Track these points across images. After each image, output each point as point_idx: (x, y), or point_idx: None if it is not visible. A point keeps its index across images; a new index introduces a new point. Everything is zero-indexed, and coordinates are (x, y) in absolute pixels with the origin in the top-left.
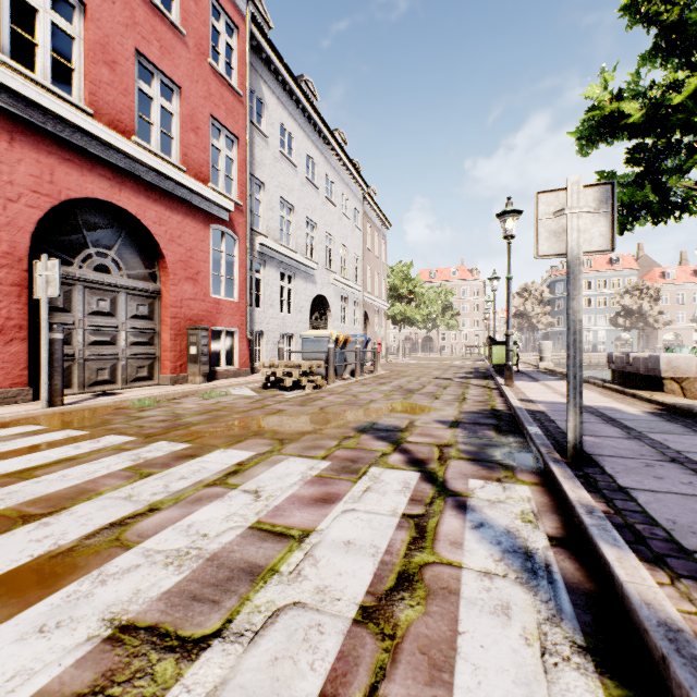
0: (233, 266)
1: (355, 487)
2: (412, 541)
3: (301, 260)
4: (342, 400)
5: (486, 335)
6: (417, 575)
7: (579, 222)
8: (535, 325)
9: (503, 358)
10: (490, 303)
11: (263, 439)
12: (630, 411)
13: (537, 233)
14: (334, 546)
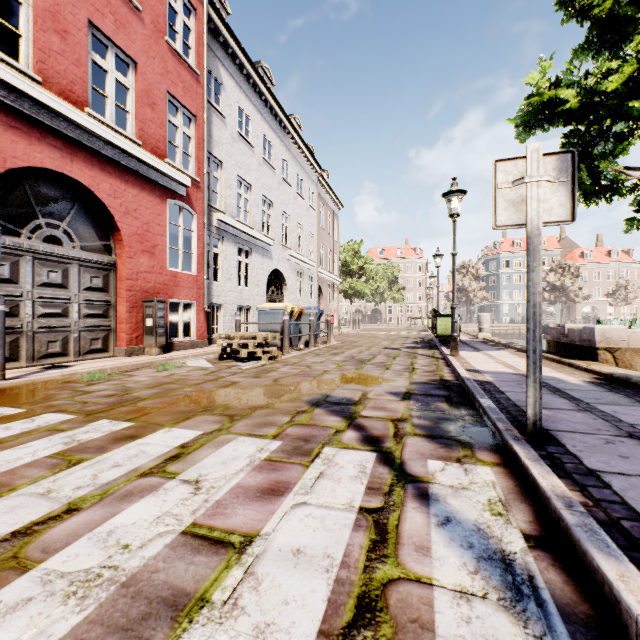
0: (191, 240)
1: (307, 473)
2: (372, 547)
3: (258, 236)
4: (296, 371)
5: (429, 308)
6: (381, 600)
7: (539, 191)
8: (472, 298)
9: (447, 329)
10: (433, 278)
11: (212, 415)
12: (571, 380)
13: (495, 203)
14: (281, 557)
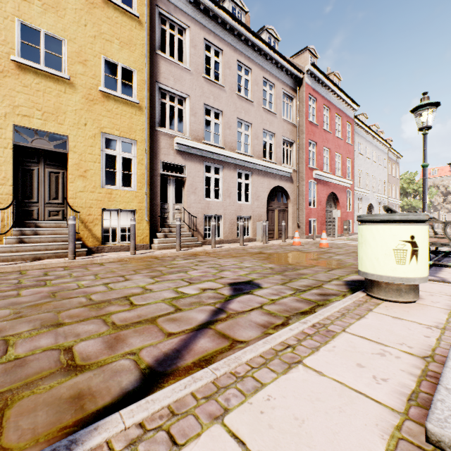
0: (349, 200)
1: None
2: None
3: (365, 192)
4: None
5: None
6: None
7: None
8: None
9: None
10: None
11: None
12: None
13: None
14: None
